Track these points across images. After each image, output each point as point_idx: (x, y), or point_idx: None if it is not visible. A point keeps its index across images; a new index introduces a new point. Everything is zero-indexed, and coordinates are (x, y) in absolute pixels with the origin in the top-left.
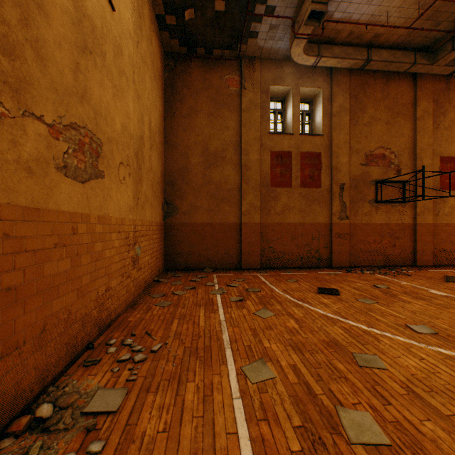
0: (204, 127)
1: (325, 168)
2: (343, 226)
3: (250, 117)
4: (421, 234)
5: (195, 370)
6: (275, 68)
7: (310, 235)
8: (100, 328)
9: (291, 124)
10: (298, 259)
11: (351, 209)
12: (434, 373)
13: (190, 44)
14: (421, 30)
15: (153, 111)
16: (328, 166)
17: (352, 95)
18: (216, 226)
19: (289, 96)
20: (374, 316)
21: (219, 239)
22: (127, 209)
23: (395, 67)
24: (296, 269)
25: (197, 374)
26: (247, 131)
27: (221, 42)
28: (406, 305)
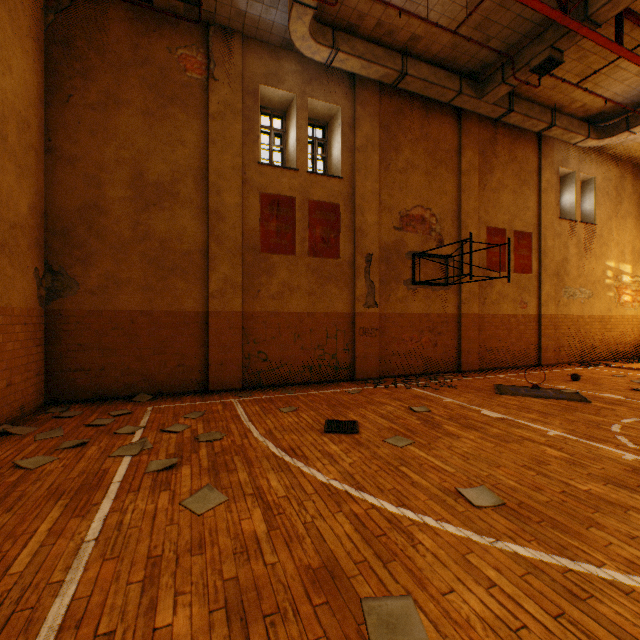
0: (136, 134)
1: (345, 229)
2: (370, 317)
3: (225, 130)
4: (466, 329)
5: None
6: (269, 57)
7: (324, 332)
8: None
9: (294, 153)
10: (305, 369)
11: (382, 292)
12: (519, 633)
13: None
14: (469, 41)
15: None
16: (349, 226)
17: (383, 125)
18: (161, 317)
19: (292, 109)
20: (408, 476)
21: (166, 340)
22: None
23: (437, 94)
24: (302, 385)
25: None
26: (219, 153)
27: None
28: (454, 443)
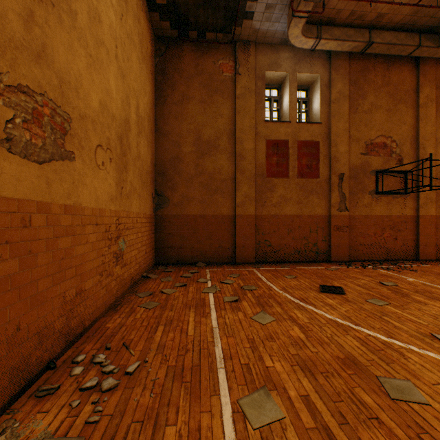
0: (196, 115)
1: (323, 158)
2: (342, 218)
3: (245, 104)
4: (424, 227)
5: (179, 404)
6: (271, 53)
7: (307, 228)
8: (68, 340)
9: (287, 111)
10: (295, 252)
11: (351, 200)
12: None
13: (182, 27)
14: (429, 8)
15: (142, 96)
16: (326, 156)
17: (351, 81)
18: (209, 218)
19: (286, 82)
20: (390, 322)
21: (212, 231)
22: (108, 198)
23: (398, 51)
24: (293, 263)
25: (181, 411)
26: (241, 118)
27: (214, 24)
28: (423, 307)
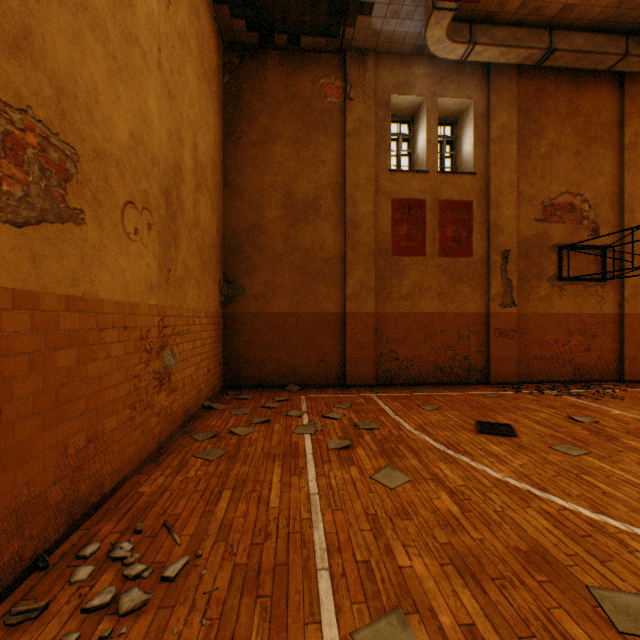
0: (286, 161)
1: (478, 226)
2: (506, 318)
3: (360, 145)
4: (631, 331)
5: None
6: (399, 67)
7: (454, 332)
8: (73, 518)
9: (424, 155)
10: (435, 370)
11: (520, 291)
12: None
13: (264, 27)
14: None
15: (202, 130)
16: (483, 223)
17: (521, 110)
18: (305, 318)
19: (421, 112)
20: (596, 485)
21: (310, 338)
22: (144, 287)
23: (593, 62)
24: (432, 385)
25: None
26: (354, 166)
27: (313, 23)
28: None
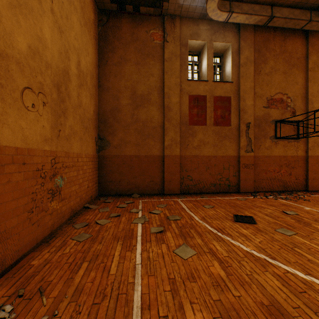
0: (132, 74)
1: (234, 110)
2: (248, 158)
3: (171, 66)
4: (312, 165)
5: None
6: (192, 25)
7: (221, 166)
8: None
9: (205, 72)
10: (211, 185)
11: (255, 144)
12: None
13: (120, 1)
14: None
15: (84, 54)
16: (236, 108)
17: (256, 49)
18: (143, 158)
19: (204, 49)
20: (303, 255)
21: (145, 169)
22: (40, 139)
23: (293, 24)
24: (210, 194)
25: None
26: (168, 77)
27: None
28: None
